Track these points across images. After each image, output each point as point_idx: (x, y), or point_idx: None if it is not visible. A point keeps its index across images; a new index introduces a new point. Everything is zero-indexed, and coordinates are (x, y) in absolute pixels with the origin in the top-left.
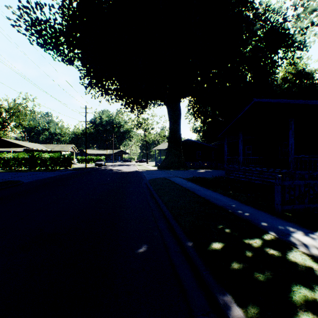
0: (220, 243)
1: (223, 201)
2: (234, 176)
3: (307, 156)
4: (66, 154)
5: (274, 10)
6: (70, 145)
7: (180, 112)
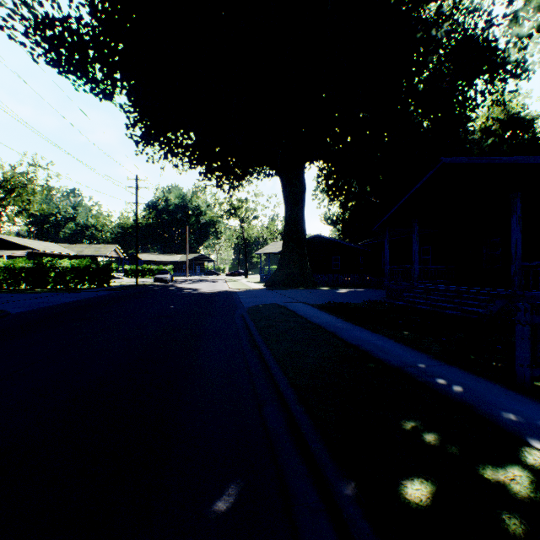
0: (424, 483)
1: (399, 355)
2: (404, 301)
3: None
4: (102, 261)
5: (472, 4)
6: (111, 245)
7: (304, 187)
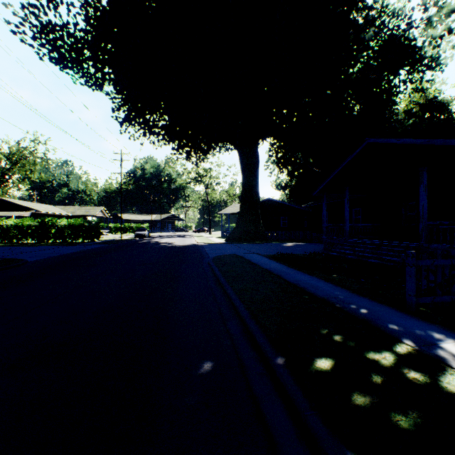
0: (328, 359)
1: (326, 290)
2: (337, 252)
3: (447, 222)
4: (93, 220)
5: (394, 11)
6: (98, 207)
7: (258, 160)
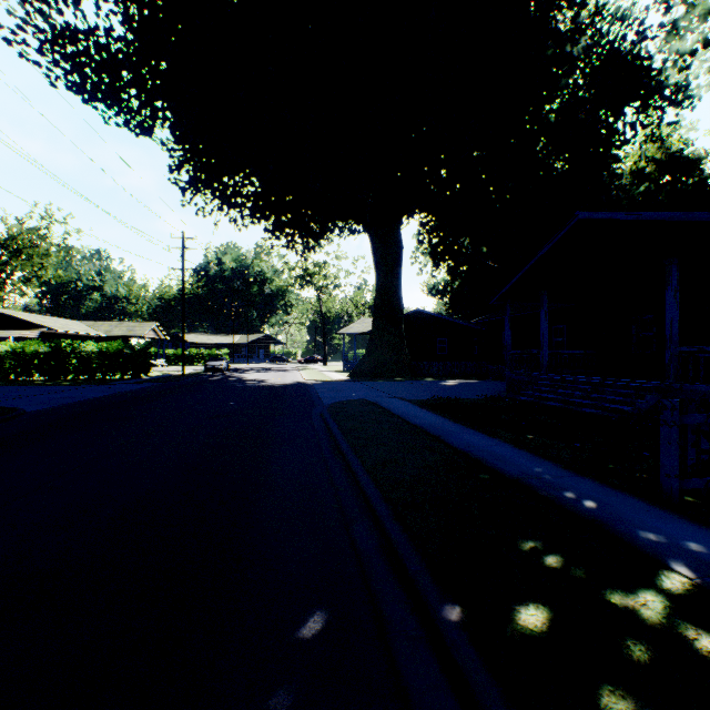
0: (541, 608)
1: (519, 463)
2: (529, 396)
3: None
4: (138, 344)
5: (618, 11)
6: (149, 323)
7: (401, 248)
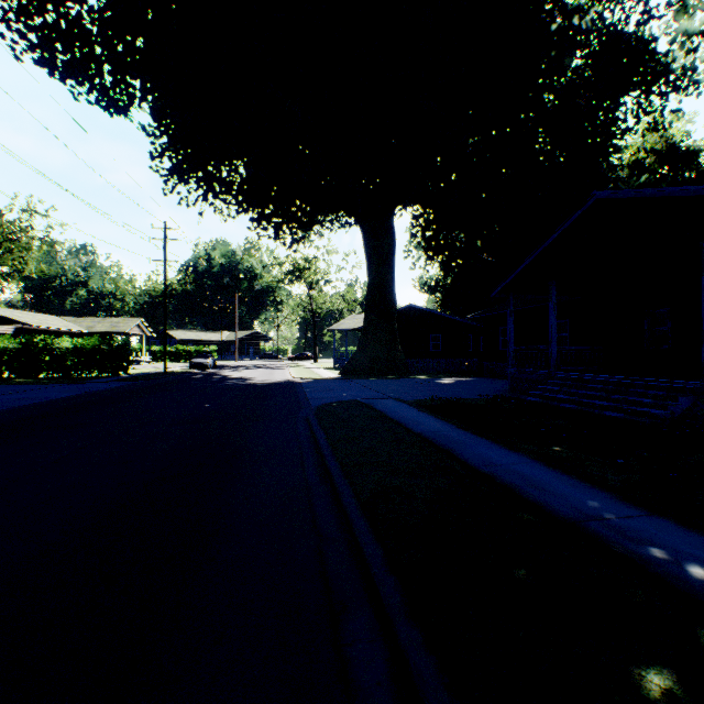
0: None
1: (563, 493)
2: (537, 396)
3: None
4: (117, 340)
5: None
6: (133, 319)
7: (394, 240)
